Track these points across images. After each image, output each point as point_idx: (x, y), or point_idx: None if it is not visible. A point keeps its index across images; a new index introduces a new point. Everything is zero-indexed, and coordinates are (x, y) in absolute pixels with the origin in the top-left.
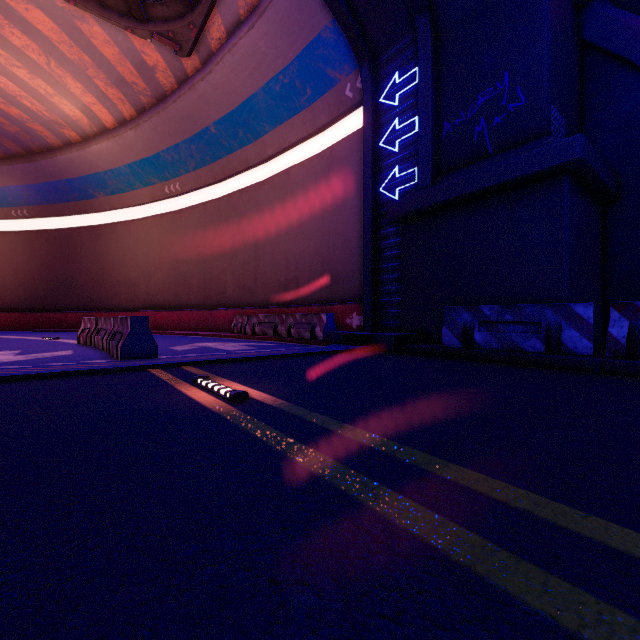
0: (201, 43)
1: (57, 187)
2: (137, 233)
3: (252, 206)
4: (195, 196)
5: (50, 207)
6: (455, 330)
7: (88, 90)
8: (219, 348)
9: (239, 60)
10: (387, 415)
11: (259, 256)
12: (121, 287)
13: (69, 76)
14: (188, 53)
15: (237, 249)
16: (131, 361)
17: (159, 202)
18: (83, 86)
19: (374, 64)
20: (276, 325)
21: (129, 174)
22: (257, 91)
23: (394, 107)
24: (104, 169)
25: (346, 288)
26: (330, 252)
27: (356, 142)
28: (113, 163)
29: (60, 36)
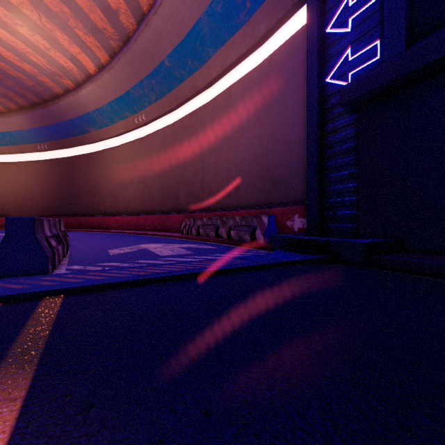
0: None
1: (64, 126)
2: (117, 157)
3: (199, 125)
4: (157, 124)
5: (61, 141)
6: None
7: (72, 41)
8: (154, 252)
9: None
10: None
11: (205, 167)
12: (106, 198)
13: (57, 29)
14: None
15: (187, 163)
16: None
17: (132, 132)
18: (68, 37)
19: None
20: (217, 227)
21: (110, 111)
22: (201, 16)
23: None
24: (93, 109)
25: (285, 191)
26: (269, 157)
27: (296, 43)
28: (98, 103)
29: None
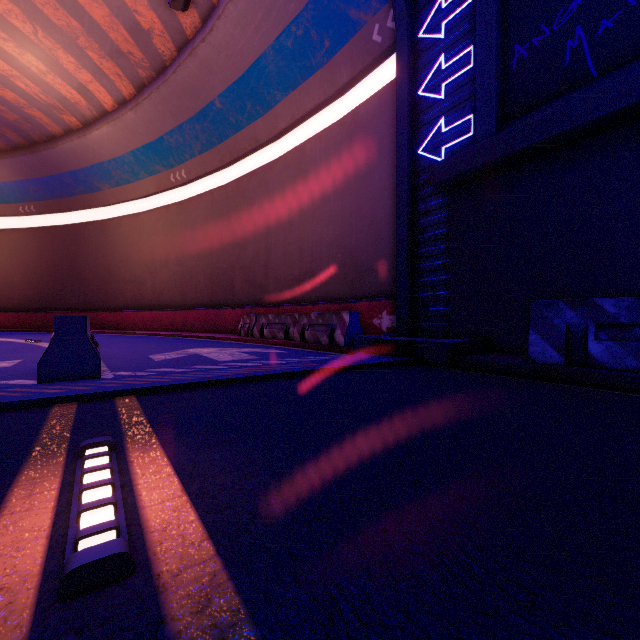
0: None
1: (62, 180)
2: (143, 227)
3: (262, 190)
4: (202, 184)
5: (56, 202)
6: (552, 337)
7: (82, 65)
8: (210, 357)
9: (244, 10)
10: None
11: (270, 247)
12: (127, 285)
13: (60, 48)
14: (184, 4)
15: (246, 240)
16: (45, 386)
17: (165, 193)
18: (76, 60)
19: None
20: (288, 326)
21: (133, 163)
22: (266, 50)
23: (439, 41)
24: (107, 158)
25: (373, 281)
26: (353, 238)
27: (385, 99)
28: (116, 151)
29: None
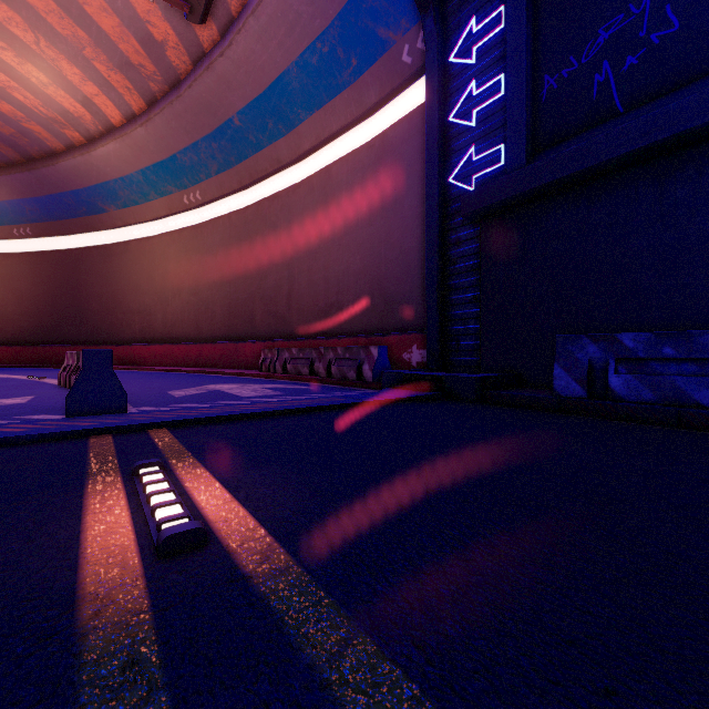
0: (218, 6)
1: (62, 200)
2: (153, 252)
3: (285, 215)
4: (219, 207)
5: (56, 224)
6: (575, 371)
7: (88, 77)
8: (232, 393)
9: (266, 24)
10: (599, 667)
11: (293, 276)
12: (135, 316)
13: (63, 59)
14: (201, 17)
15: (267, 268)
16: (75, 420)
17: (178, 215)
18: (81, 72)
19: (441, 12)
20: (313, 361)
21: (142, 182)
22: (289, 67)
23: (469, 66)
24: (114, 177)
25: (402, 314)
26: (381, 268)
27: (416, 123)
28: (123, 169)
29: (47, 4)
